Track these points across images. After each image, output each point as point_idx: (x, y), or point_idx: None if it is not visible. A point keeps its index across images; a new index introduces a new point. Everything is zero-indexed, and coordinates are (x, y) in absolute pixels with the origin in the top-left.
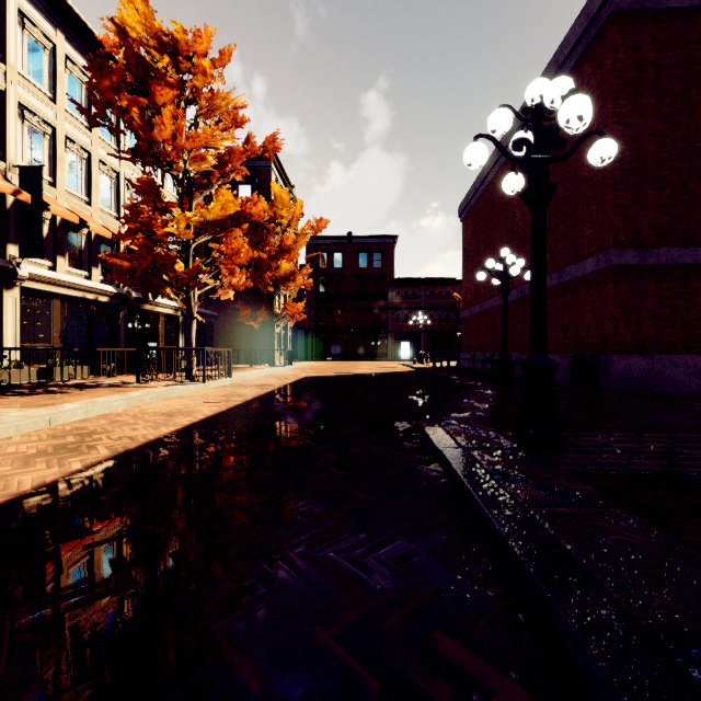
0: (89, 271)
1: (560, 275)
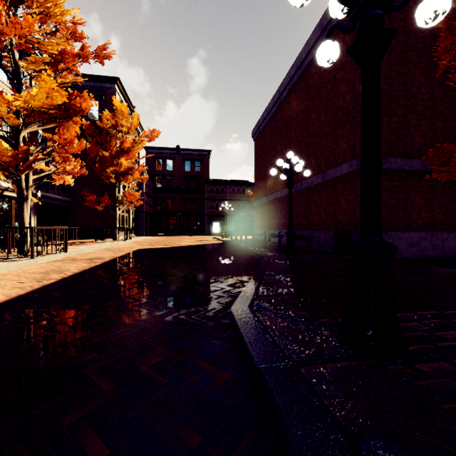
0: None
1: (323, 176)
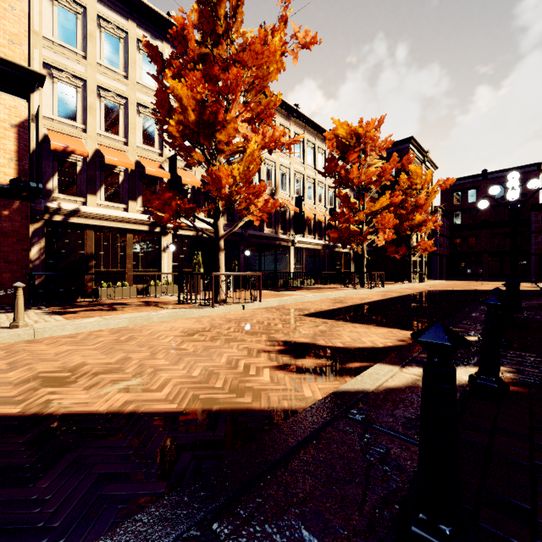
0: (314, 235)
1: None
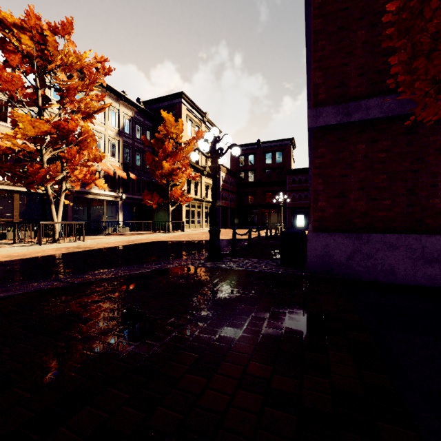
0: None
1: None
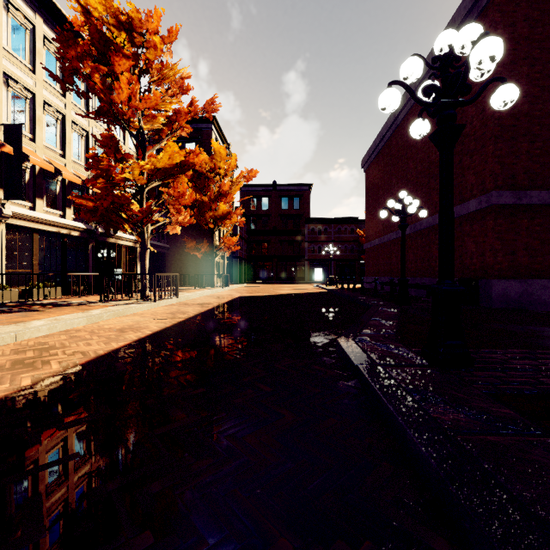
0: (63, 210)
1: None
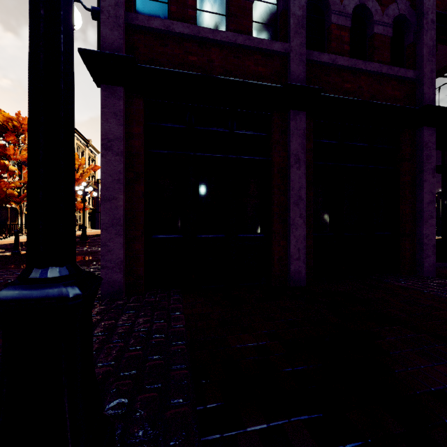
0: None
1: None
